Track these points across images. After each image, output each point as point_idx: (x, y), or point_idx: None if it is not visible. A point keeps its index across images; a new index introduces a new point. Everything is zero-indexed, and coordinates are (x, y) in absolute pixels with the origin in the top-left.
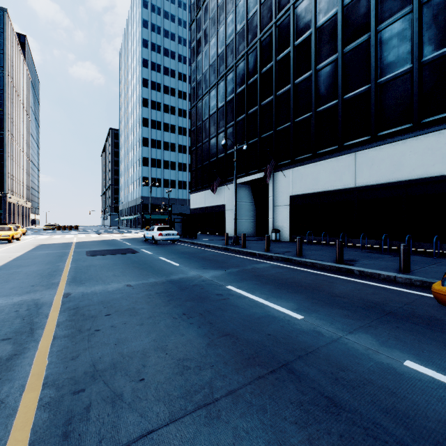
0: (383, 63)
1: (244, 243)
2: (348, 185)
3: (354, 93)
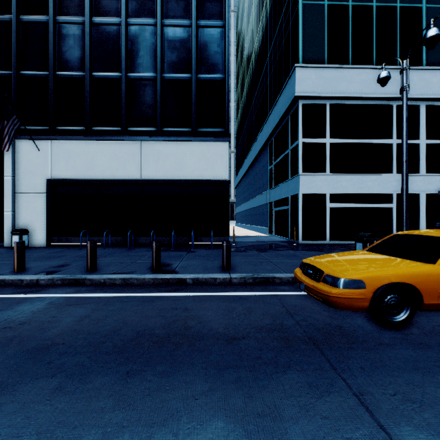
0: (168, 59)
1: None
2: (134, 176)
3: (140, 74)
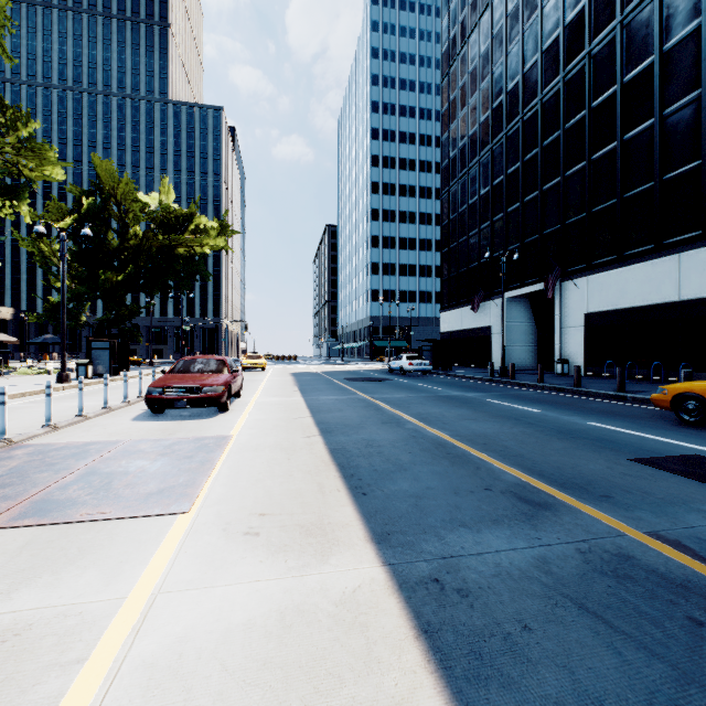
0: None
1: (513, 374)
2: (669, 298)
3: (678, 171)
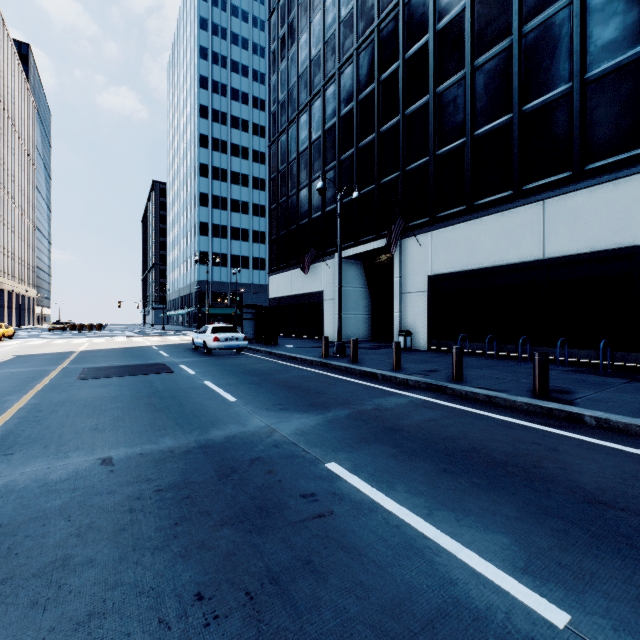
0: (596, 43)
1: (356, 355)
2: (531, 255)
3: (541, 99)
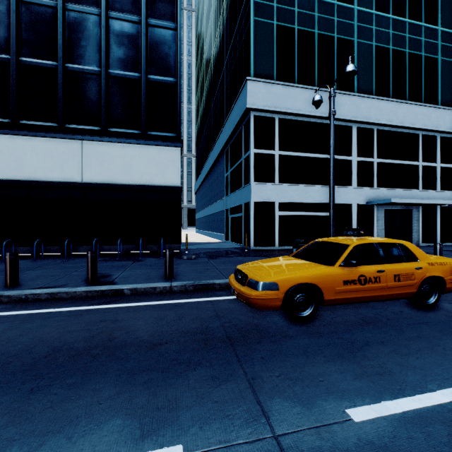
0: (114, 54)
1: None
2: (73, 178)
3: (80, 67)
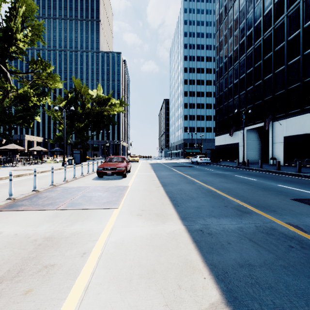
0: None
1: (248, 164)
2: None
3: None
